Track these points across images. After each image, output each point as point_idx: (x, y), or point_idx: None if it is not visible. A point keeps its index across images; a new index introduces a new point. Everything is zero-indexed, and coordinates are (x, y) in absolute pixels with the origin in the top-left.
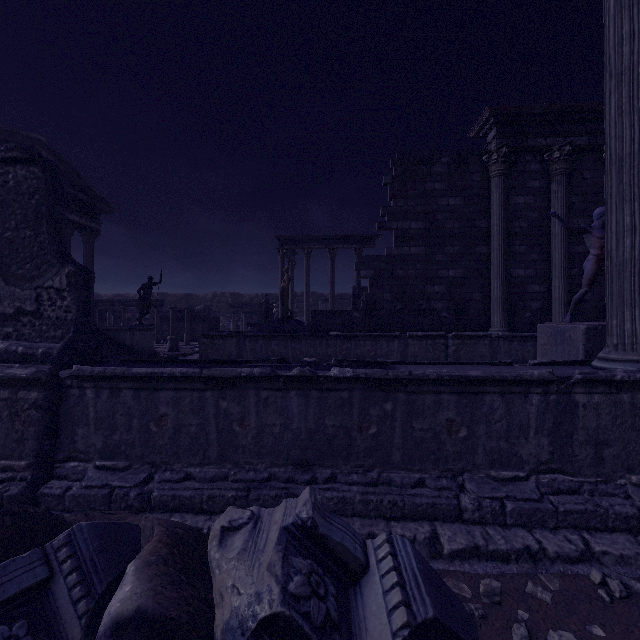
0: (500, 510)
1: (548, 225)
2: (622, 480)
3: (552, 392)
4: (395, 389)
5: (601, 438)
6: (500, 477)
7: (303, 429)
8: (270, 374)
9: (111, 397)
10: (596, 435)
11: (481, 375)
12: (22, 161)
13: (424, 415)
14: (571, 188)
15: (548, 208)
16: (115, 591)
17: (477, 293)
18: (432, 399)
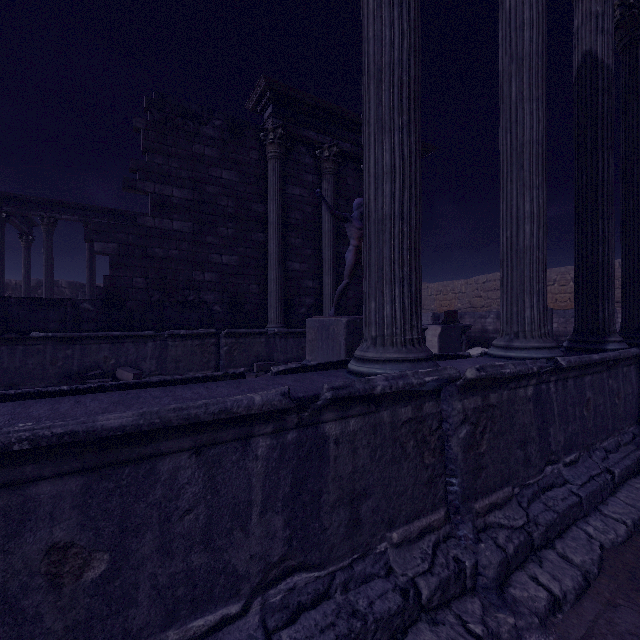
0: None
1: (320, 222)
2: (383, 544)
3: (291, 427)
4: None
5: (358, 487)
6: (189, 637)
7: None
8: None
9: None
10: (352, 485)
11: (134, 422)
12: None
13: None
14: (338, 190)
15: (320, 205)
16: None
17: (254, 285)
18: None
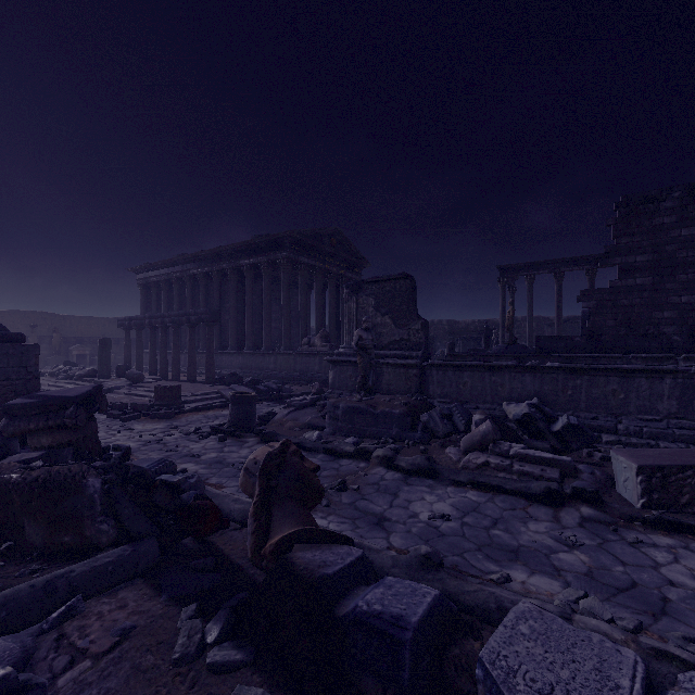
0: (639, 431)
1: None
2: None
3: (679, 378)
4: (582, 374)
5: None
6: (644, 419)
7: (532, 390)
8: (516, 365)
9: (443, 374)
10: None
11: (630, 367)
12: (402, 278)
13: (598, 387)
14: None
15: None
16: (469, 424)
17: None
18: (603, 379)
